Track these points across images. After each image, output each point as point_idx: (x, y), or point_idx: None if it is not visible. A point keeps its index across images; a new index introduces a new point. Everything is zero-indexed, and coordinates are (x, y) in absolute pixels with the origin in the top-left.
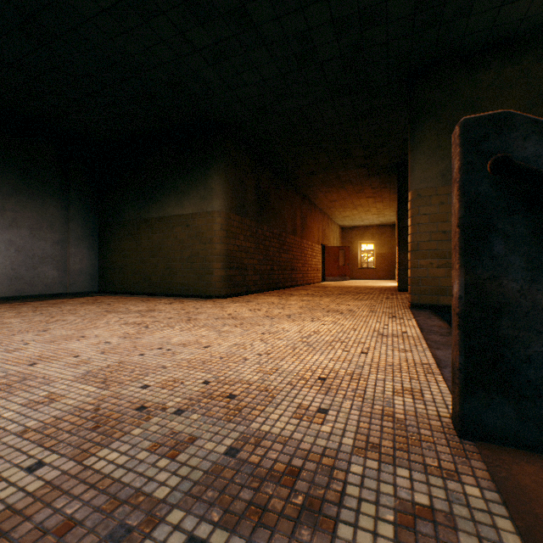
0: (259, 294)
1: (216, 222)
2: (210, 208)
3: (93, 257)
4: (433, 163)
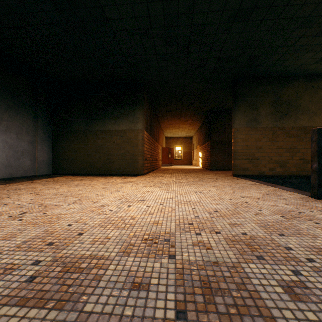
0: (153, 173)
1: (140, 135)
2: (137, 127)
3: (49, 152)
4: (243, 118)
